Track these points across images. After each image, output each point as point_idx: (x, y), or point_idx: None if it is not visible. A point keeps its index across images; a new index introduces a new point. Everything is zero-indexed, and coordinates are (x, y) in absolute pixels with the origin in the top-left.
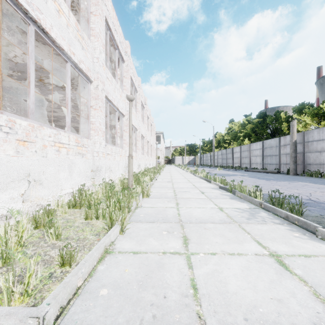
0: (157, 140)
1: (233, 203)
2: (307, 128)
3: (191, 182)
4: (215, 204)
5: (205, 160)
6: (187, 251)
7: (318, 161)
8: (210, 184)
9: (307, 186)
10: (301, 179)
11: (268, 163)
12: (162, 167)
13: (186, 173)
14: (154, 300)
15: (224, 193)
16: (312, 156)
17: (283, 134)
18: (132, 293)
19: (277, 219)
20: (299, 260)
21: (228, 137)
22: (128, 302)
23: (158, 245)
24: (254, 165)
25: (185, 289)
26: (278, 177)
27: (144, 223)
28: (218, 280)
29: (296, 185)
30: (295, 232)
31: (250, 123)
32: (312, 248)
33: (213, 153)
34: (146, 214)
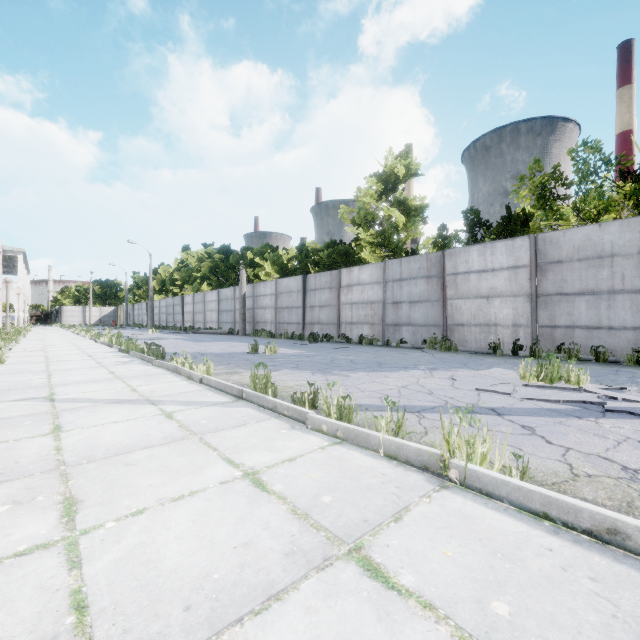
0: (4, 266)
1: (118, 359)
2: (271, 278)
3: (81, 349)
4: (96, 361)
5: (138, 315)
6: (50, 377)
7: (264, 319)
8: (110, 349)
9: (225, 344)
10: (238, 339)
11: (224, 321)
12: (23, 331)
13: (81, 340)
14: (24, 385)
15: (119, 354)
16: (260, 313)
17: (251, 281)
18: (8, 386)
19: (143, 362)
20: (125, 371)
21: (179, 277)
22: (7, 387)
23: (24, 378)
24: (210, 324)
25: (43, 382)
26: (218, 338)
27: (6, 375)
28: (66, 379)
29: (216, 344)
30: (144, 365)
31: (212, 258)
32: (140, 368)
33: (150, 302)
34: (5, 372)
